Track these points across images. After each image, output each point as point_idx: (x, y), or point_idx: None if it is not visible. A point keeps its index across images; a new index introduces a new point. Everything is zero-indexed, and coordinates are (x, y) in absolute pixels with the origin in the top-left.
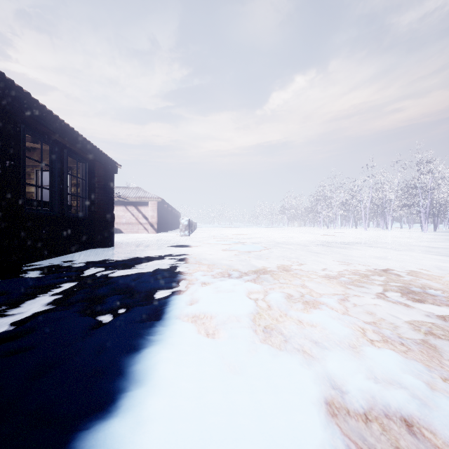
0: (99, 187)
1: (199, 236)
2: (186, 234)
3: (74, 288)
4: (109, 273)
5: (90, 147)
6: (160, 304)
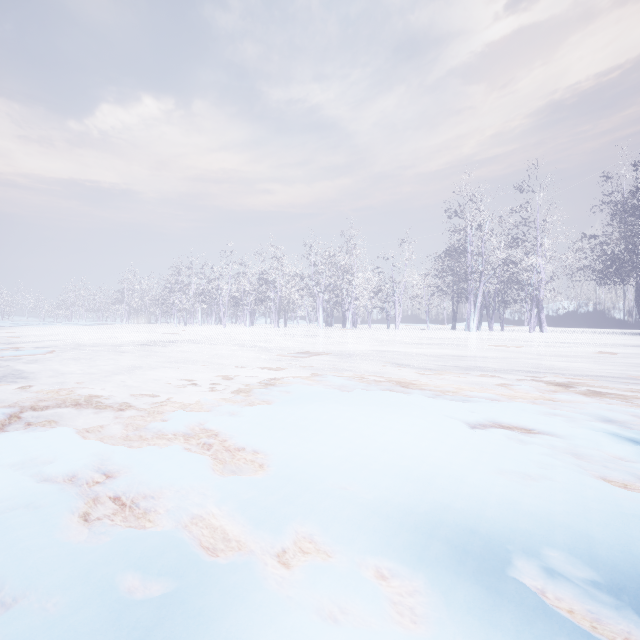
0: None
1: None
2: None
3: None
4: None
5: None
6: None
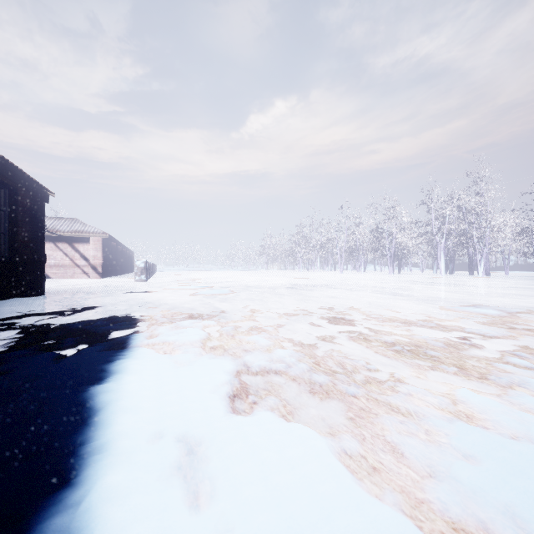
0: (24, 220)
1: (159, 280)
2: (142, 279)
3: (17, 335)
4: (53, 321)
5: (13, 170)
6: (121, 339)
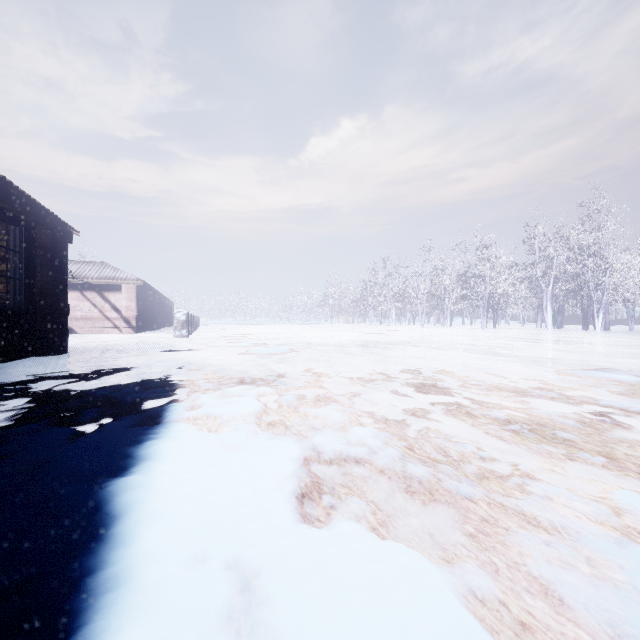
0: (43, 264)
1: (204, 336)
2: (183, 334)
3: (28, 404)
4: (74, 386)
5: (30, 204)
6: (154, 411)
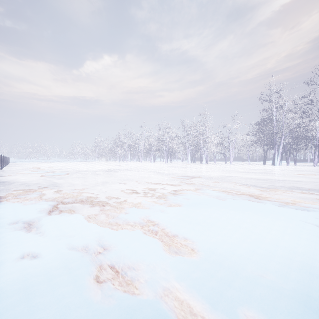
0: None
1: (13, 169)
2: None
3: None
4: None
5: None
6: None
